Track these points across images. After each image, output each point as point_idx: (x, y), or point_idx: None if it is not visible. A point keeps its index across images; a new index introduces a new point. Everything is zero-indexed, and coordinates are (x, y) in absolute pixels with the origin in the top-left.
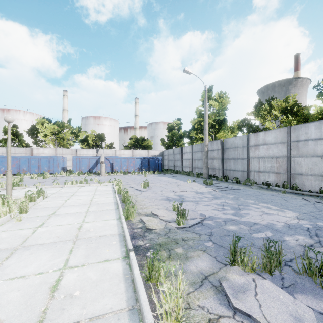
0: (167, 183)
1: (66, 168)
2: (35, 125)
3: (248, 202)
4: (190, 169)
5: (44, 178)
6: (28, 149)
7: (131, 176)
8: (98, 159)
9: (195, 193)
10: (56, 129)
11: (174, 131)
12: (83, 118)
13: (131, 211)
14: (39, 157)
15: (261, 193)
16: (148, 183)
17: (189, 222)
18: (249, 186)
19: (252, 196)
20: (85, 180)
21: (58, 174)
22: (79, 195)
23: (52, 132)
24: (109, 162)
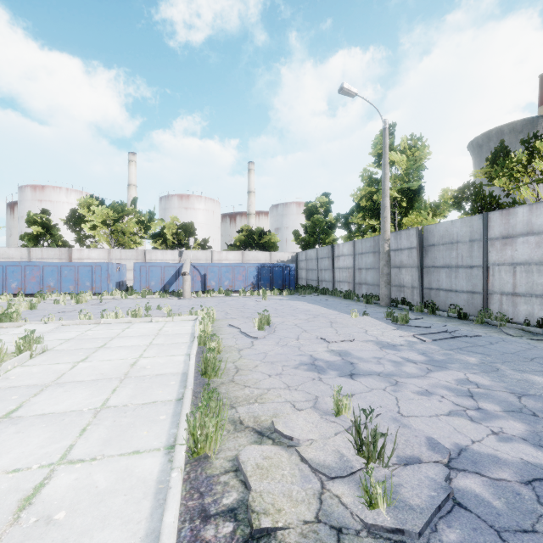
0: (309, 318)
1: (126, 284)
2: (77, 210)
3: (535, 381)
4: (349, 286)
5: (78, 302)
6: (64, 250)
7: (238, 299)
8: (180, 267)
9: (375, 345)
10: (111, 216)
11: (317, 217)
12: (161, 198)
13: (209, 428)
14: (76, 264)
15: (541, 348)
16: (269, 318)
17: (405, 491)
18: (493, 327)
19: (527, 358)
20: (146, 308)
21: (108, 295)
22: (116, 345)
23: (104, 221)
24: (200, 273)
